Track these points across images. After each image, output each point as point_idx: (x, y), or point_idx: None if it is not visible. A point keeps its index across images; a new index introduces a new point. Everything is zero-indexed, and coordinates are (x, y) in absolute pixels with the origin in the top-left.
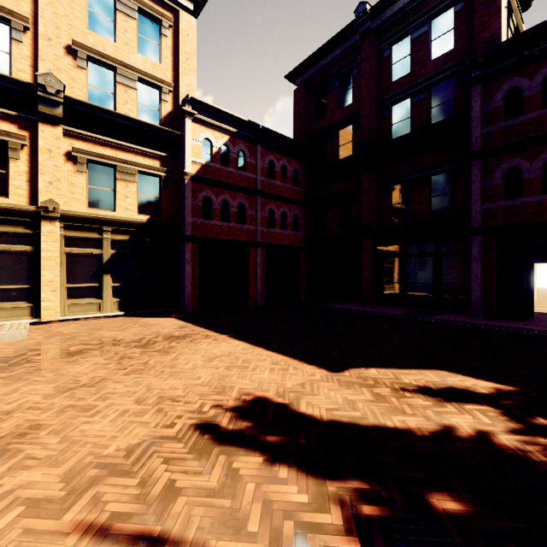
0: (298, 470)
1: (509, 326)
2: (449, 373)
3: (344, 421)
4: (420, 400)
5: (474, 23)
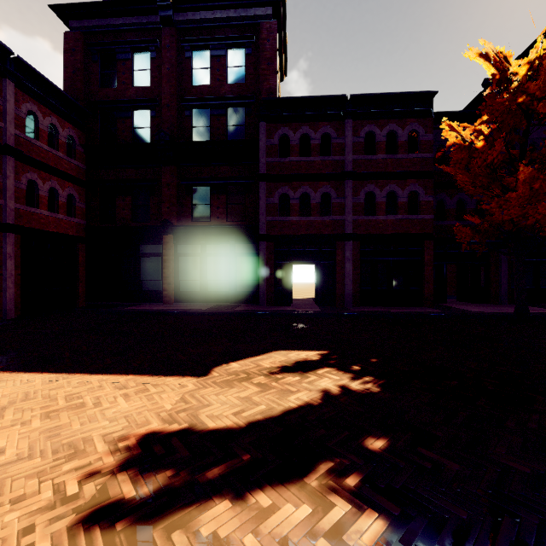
0: (273, 487)
1: (287, 310)
2: (286, 352)
3: (260, 419)
4: (291, 377)
5: (260, 71)
